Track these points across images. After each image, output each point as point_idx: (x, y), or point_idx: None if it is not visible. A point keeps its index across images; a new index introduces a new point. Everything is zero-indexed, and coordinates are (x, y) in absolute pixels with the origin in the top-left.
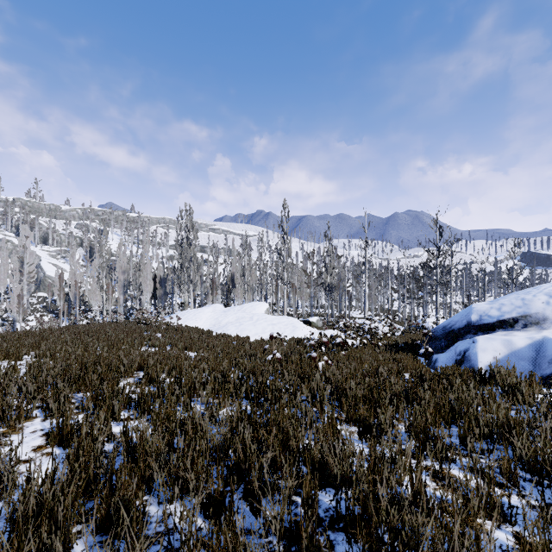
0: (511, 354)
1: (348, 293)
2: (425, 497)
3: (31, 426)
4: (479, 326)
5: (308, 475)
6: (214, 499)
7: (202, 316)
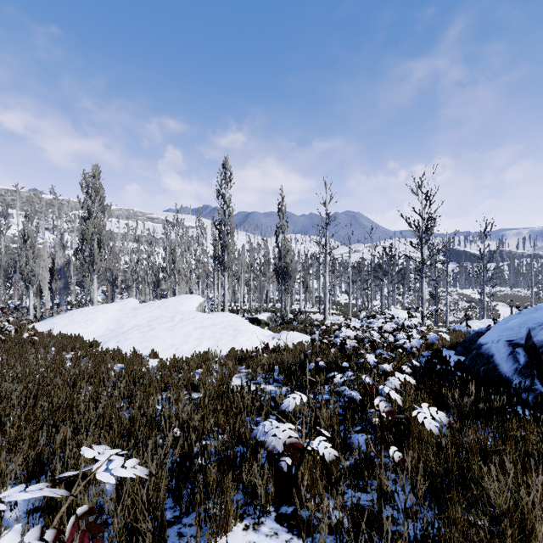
0: None
1: (304, 283)
2: None
3: None
4: None
5: None
6: None
7: (98, 316)
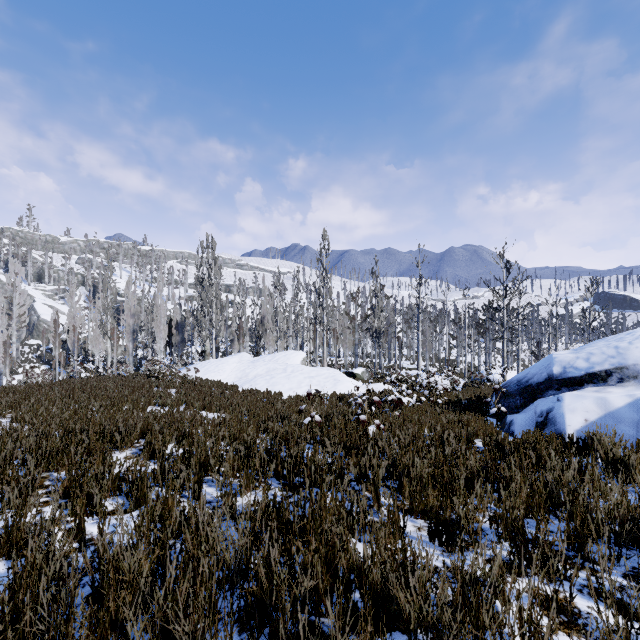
0: (606, 415)
1: (399, 340)
2: None
3: None
4: (563, 380)
5: (368, 628)
6: None
7: (226, 367)
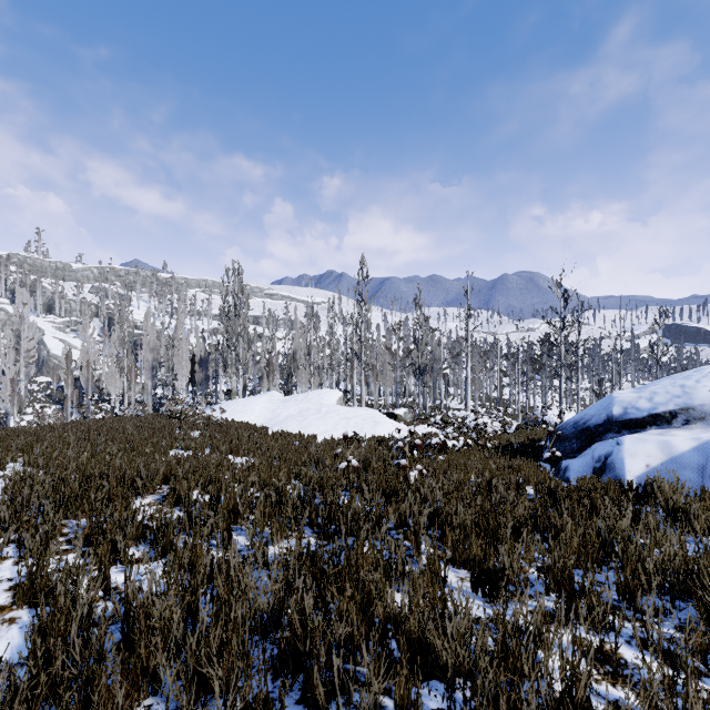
0: (670, 460)
1: (445, 377)
2: (589, 704)
3: None
4: (623, 422)
5: (404, 672)
6: None
7: (254, 407)
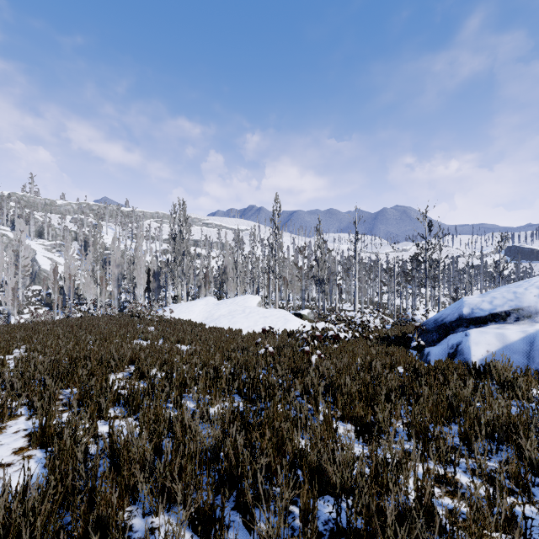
0: (504, 347)
1: (339, 286)
2: (433, 508)
3: (14, 425)
4: (471, 319)
5: (306, 486)
6: (203, 514)
7: (195, 309)
